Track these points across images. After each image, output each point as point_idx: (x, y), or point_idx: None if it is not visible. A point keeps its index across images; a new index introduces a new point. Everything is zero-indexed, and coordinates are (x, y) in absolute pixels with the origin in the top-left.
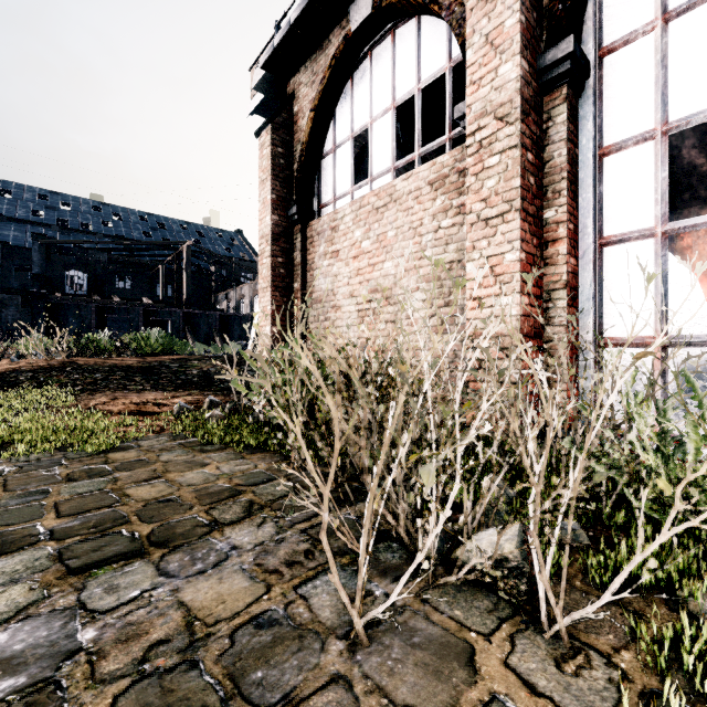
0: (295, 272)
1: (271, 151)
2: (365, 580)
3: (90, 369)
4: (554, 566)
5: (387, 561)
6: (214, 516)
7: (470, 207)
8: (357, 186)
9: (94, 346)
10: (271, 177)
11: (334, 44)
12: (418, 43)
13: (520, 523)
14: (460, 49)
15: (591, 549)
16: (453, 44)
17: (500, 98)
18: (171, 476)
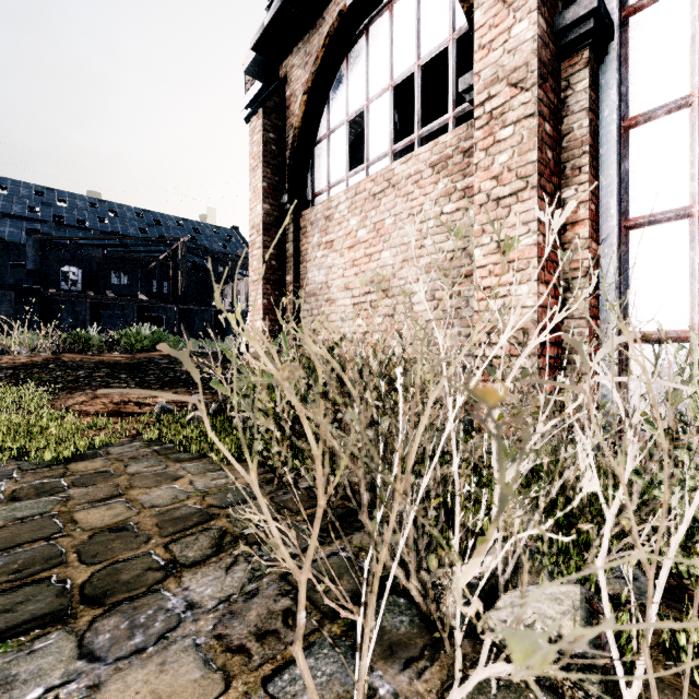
0: (287, 264)
1: (262, 137)
2: (364, 692)
3: (74, 366)
4: (620, 638)
5: (393, 630)
6: (174, 553)
7: (478, 186)
8: (352, 172)
9: (82, 342)
10: (262, 164)
11: (328, 22)
12: (418, 16)
13: (581, 586)
14: (465, 16)
15: (662, 608)
16: (456, 15)
17: (514, 62)
18: (134, 494)
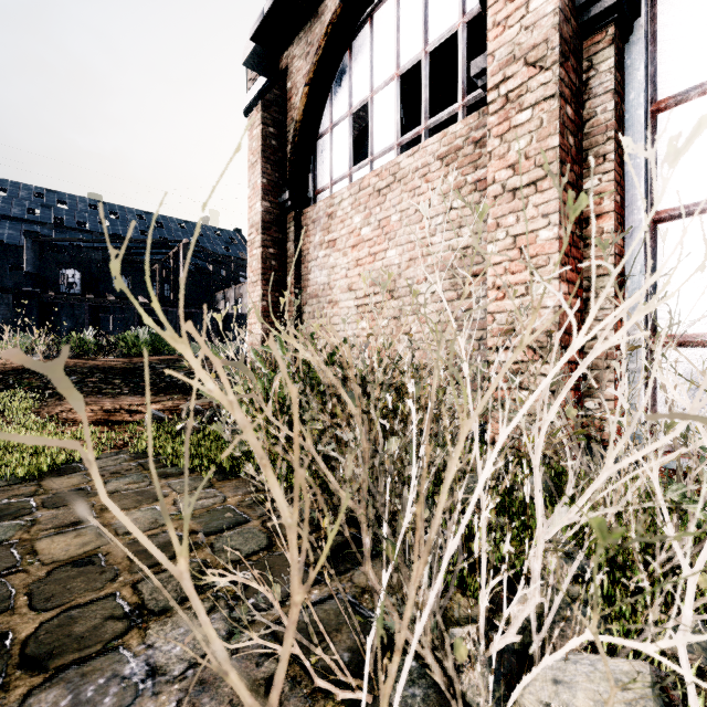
0: (288, 264)
1: (261, 131)
2: None
3: (66, 371)
4: None
5: None
6: (143, 595)
7: (492, 176)
8: (356, 167)
9: (78, 346)
10: (261, 159)
11: (330, 9)
12: (425, 0)
13: (650, 666)
14: None
15: None
16: None
17: (533, 39)
18: (109, 517)
